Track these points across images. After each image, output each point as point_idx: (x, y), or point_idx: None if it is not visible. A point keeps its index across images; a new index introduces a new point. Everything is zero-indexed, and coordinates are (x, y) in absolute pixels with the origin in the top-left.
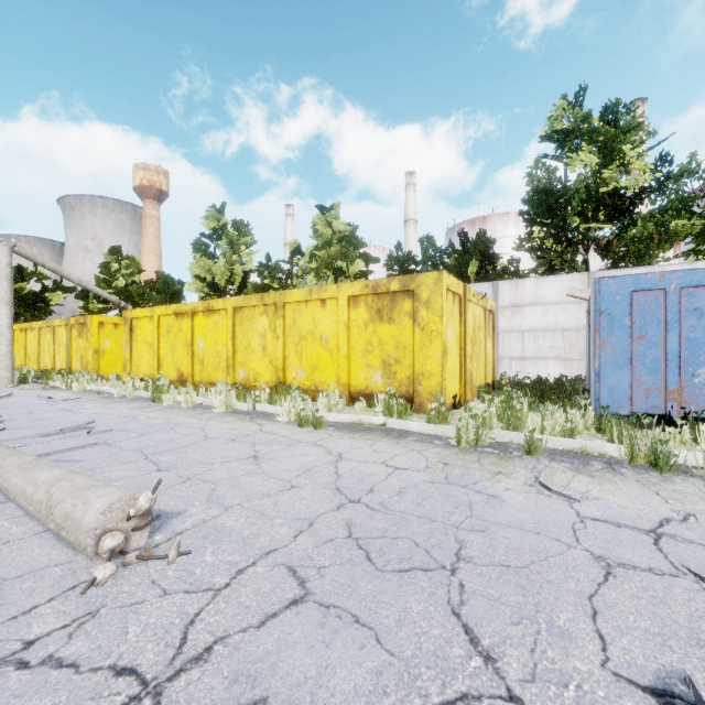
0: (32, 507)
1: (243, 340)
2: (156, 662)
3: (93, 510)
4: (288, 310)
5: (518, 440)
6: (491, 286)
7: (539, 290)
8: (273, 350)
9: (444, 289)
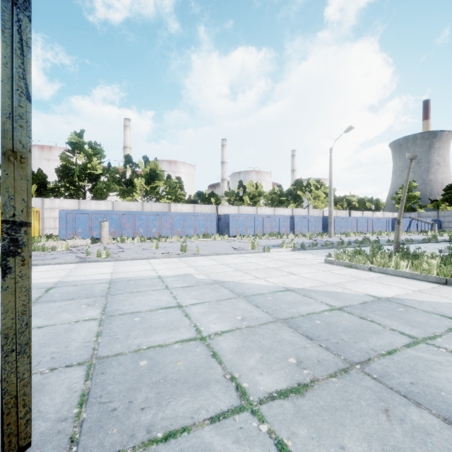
0: None
1: None
2: None
3: None
4: None
5: None
6: (41, 200)
7: (61, 203)
8: None
9: None
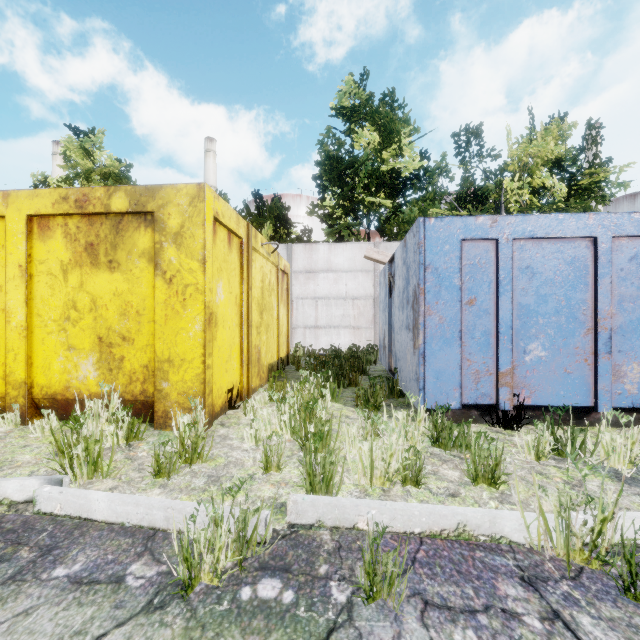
0: None
1: None
2: None
3: None
4: None
5: (334, 517)
6: (286, 249)
7: (331, 256)
8: None
9: (208, 214)
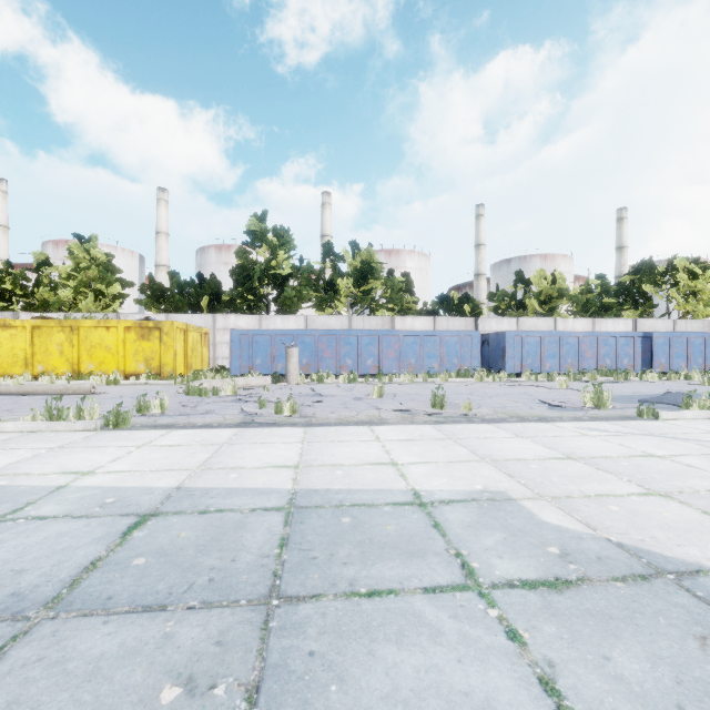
0: (58, 390)
1: (42, 347)
2: (119, 395)
3: (88, 385)
4: (82, 331)
5: None
6: (213, 317)
7: (237, 321)
8: (70, 353)
9: (175, 328)
